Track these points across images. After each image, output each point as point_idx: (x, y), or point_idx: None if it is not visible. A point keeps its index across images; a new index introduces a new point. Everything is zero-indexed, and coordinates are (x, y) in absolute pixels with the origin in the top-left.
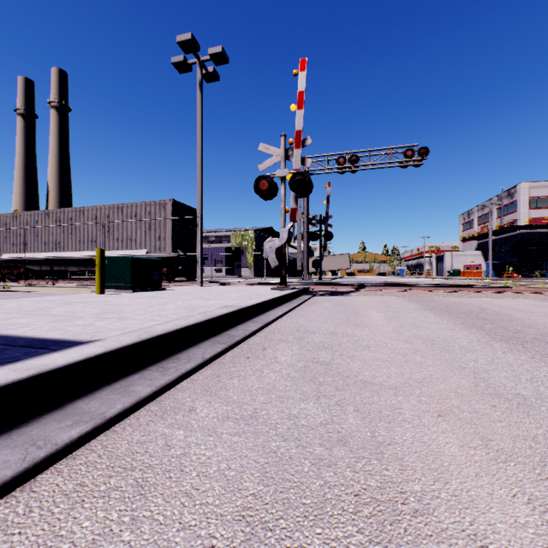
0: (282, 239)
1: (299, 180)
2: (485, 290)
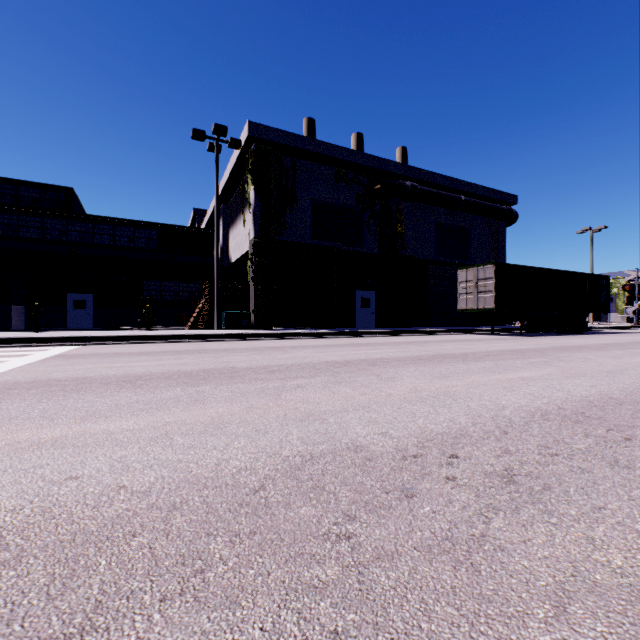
0: (635, 307)
1: None
2: None
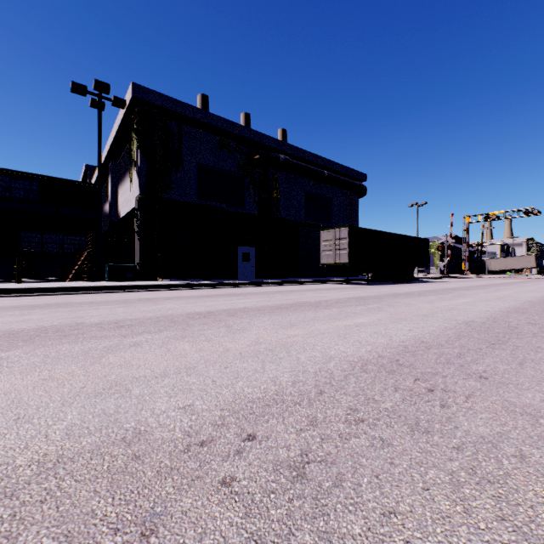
0: (445, 263)
1: (450, 247)
2: (526, 277)
